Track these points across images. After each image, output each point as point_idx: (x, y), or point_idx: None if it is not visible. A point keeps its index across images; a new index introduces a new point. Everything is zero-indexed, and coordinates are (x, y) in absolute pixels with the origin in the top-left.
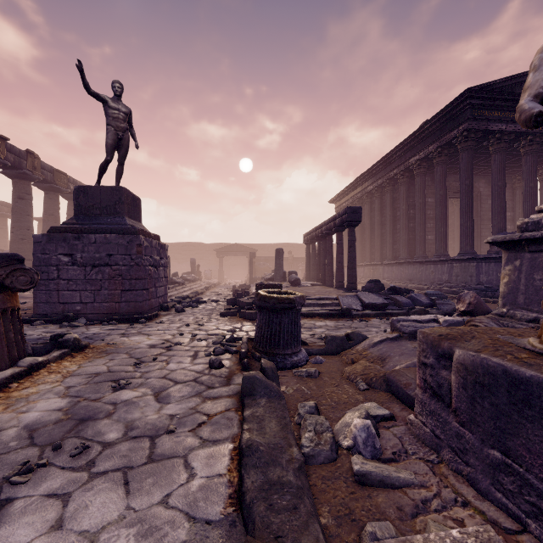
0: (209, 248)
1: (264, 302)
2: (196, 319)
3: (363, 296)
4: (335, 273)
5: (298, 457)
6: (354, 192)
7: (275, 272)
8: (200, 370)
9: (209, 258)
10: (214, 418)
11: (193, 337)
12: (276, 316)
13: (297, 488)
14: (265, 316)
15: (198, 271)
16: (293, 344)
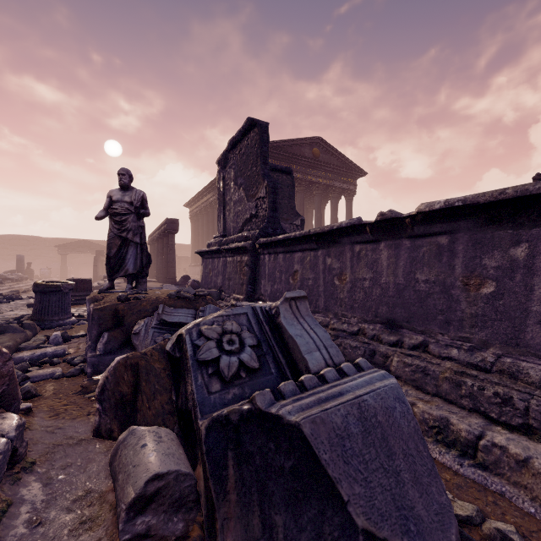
0: (51, 243)
1: (37, 288)
2: None
3: (166, 287)
4: (163, 271)
5: (10, 344)
6: (202, 200)
7: None
8: None
9: (51, 255)
10: None
11: None
12: (46, 296)
13: None
14: (39, 296)
15: (30, 269)
16: (60, 314)
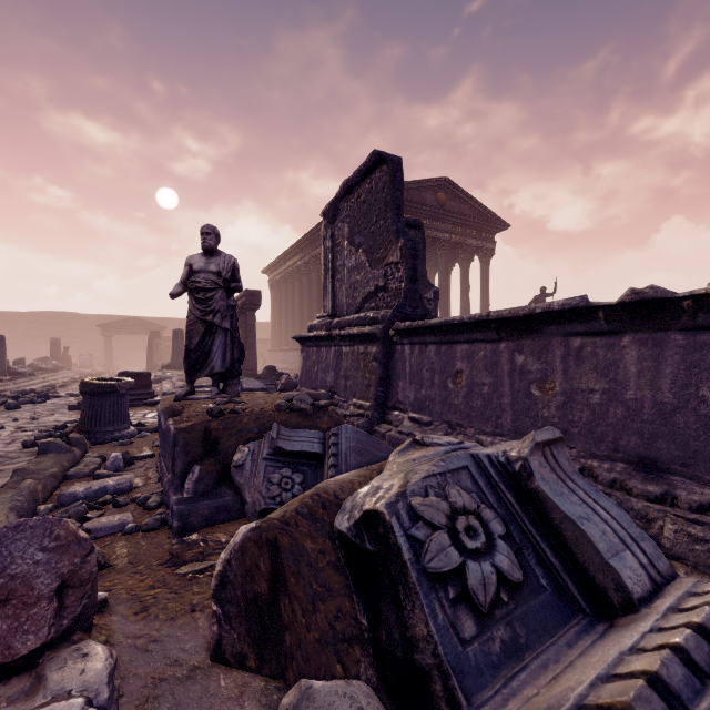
0: (92, 321)
1: (85, 388)
2: (33, 415)
3: (246, 383)
4: None
5: (55, 471)
6: (286, 265)
7: (172, 358)
8: (11, 450)
9: (92, 336)
10: (7, 471)
11: (17, 430)
12: (97, 400)
13: (41, 478)
14: (88, 400)
15: (67, 355)
16: (116, 423)
